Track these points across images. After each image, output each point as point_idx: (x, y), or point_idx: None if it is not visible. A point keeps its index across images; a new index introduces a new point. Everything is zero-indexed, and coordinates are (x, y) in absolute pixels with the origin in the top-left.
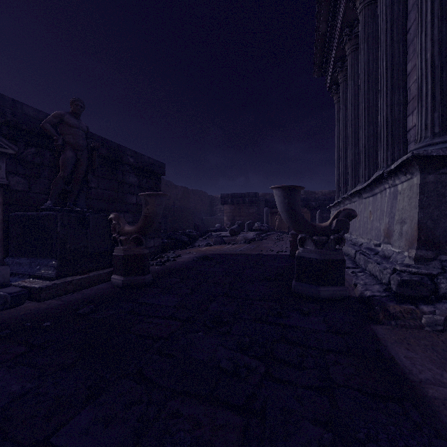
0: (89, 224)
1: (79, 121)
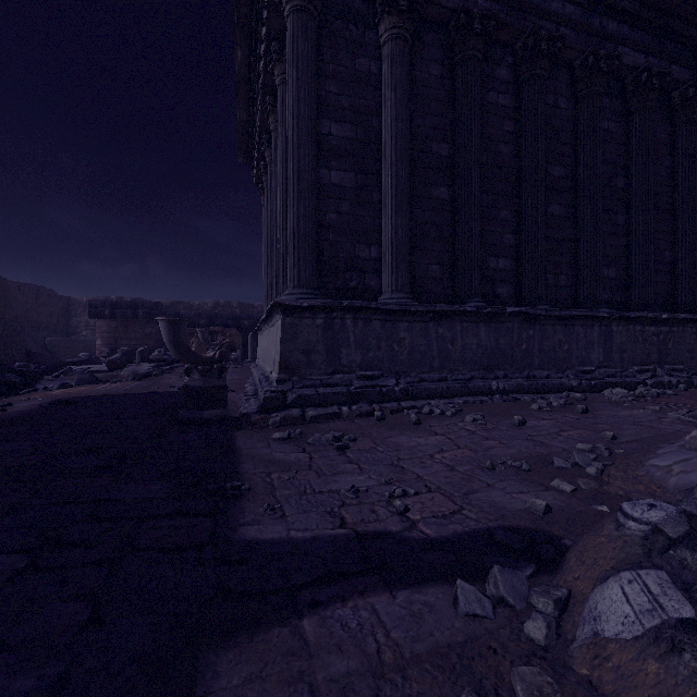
0: None
1: None
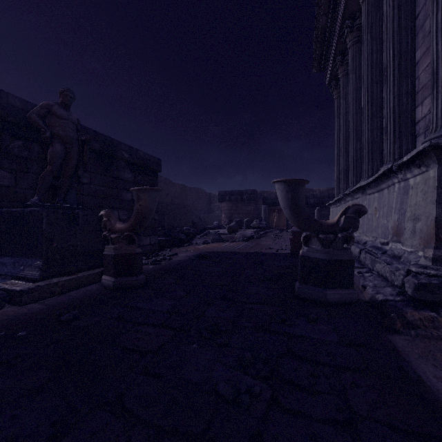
0: (78, 221)
1: (69, 113)
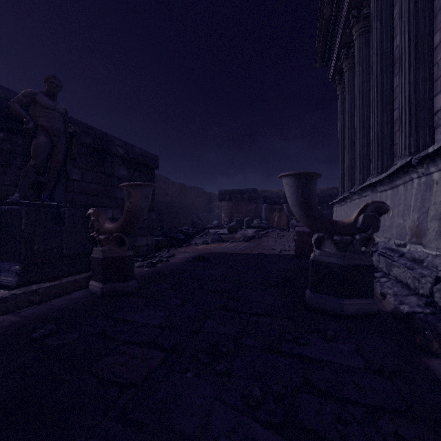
0: (64, 221)
1: (56, 102)
